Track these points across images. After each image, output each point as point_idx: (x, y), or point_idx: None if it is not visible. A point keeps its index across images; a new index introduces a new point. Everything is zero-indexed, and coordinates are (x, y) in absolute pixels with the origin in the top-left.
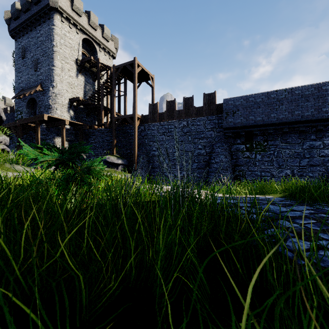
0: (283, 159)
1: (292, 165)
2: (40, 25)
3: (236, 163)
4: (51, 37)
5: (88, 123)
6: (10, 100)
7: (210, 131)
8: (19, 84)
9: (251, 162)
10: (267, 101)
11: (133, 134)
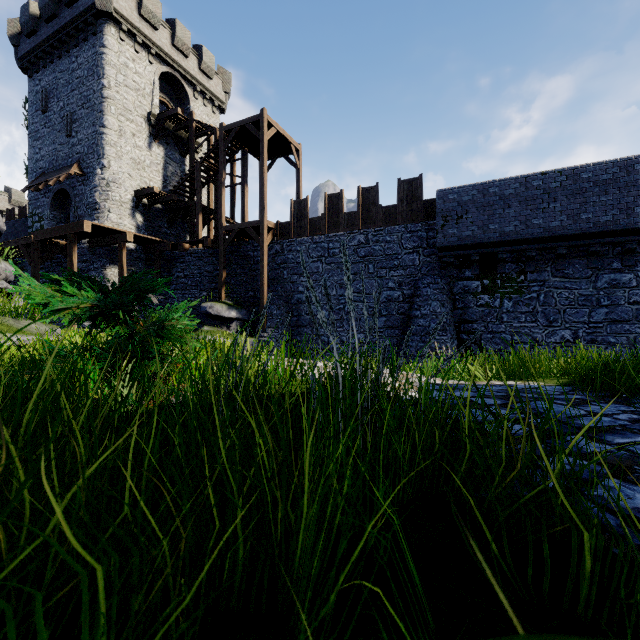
0: (557, 309)
1: (574, 320)
2: (78, 46)
3: (463, 316)
4: (99, 70)
5: (171, 238)
6: (20, 194)
7: (411, 253)
8: (36, 163)
9: (492, 315)
10: (524, 194)
11: (259, 261)
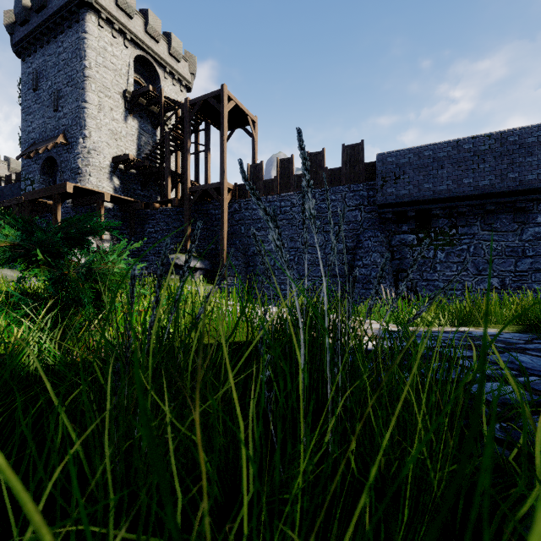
0: (485, 259)
1: (501, 269)
2: (64, 33)
3: (401, 266)
4: (81, 53)
5: (144, 199)
6: (18, 163)
7: (354, 210)
8: (28, 134)
9: (426, 265)
10: (456, 156)
11: (220, 218)
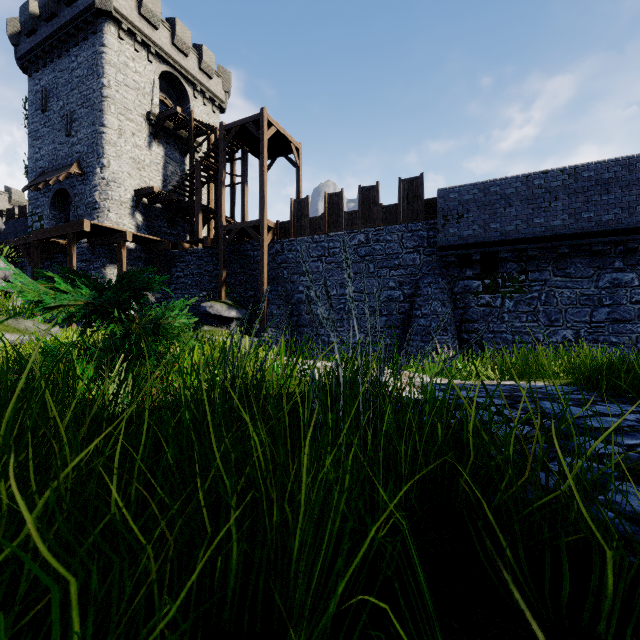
0: (558, 309)
1: (576, 320)
2: (78, 46)
3: (464, 316)
4: (99, 70)
5: (171, 238)
6: (20, 194)
7: (412, 253)
8: (36, 162)
9: (493, 315)
10: (525, 193)
11: (259, 260)
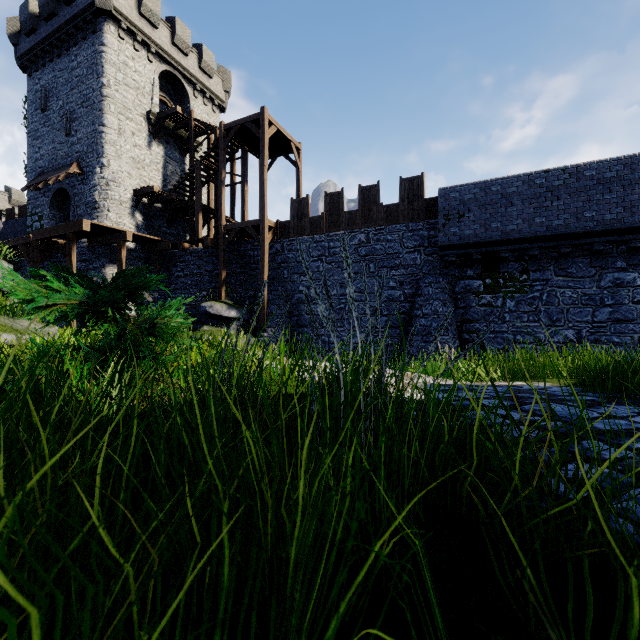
0: (560, 308)
1: (577, 320)
2: (77, 45)
3: (465, 316)
4: (98, 69)
5: (171, 237)
6: (20, 194)
7: (413, 252)
8: (36, 162)
9: (494, 315)
10: (527, 192)
11: (259, 260)
